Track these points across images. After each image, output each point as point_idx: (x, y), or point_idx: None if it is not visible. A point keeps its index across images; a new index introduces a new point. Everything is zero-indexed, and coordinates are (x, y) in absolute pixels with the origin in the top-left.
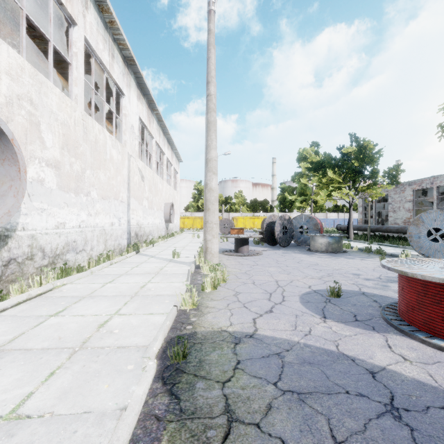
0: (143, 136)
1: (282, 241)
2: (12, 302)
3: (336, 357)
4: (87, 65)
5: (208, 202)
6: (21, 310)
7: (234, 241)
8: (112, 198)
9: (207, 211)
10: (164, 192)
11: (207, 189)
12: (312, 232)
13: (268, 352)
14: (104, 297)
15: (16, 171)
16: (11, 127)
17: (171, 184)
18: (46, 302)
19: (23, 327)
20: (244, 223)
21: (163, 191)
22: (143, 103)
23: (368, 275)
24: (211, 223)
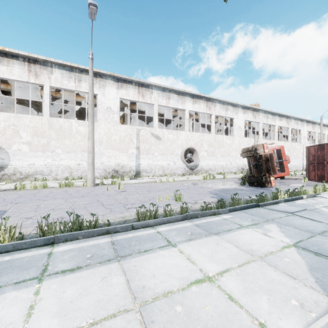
0: None
1: None
2: None
3: None
4: None
5: None
6: None
7: None
8: (297, 158)
9: None
10: None
11: None
12: None
13: None
14: None
15: None
16: None
17: None
18: None
19: None
20: None
21: None
22: (309, 125)
23: None
24: None
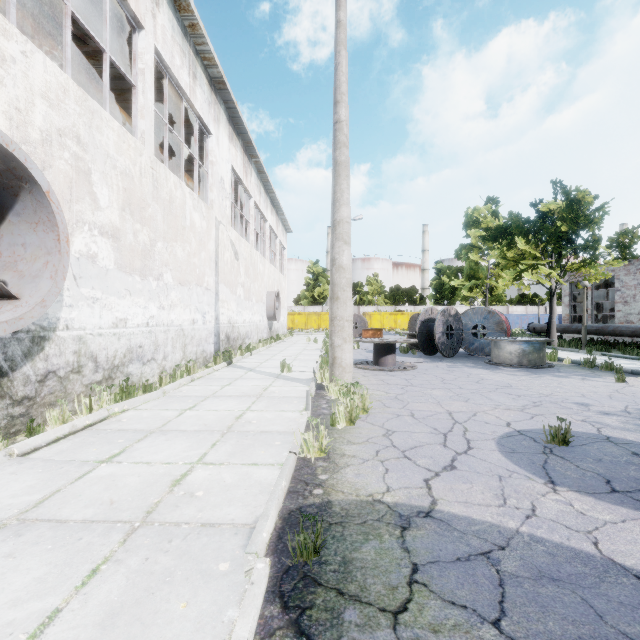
0: (236, 196)
1: (445, 349)
2: (48, 437)
3: (603, 569)
4: (159, 94)
5: (336, 287)
6: (60, 450)
7: (369, 348)
8: (194, 283)
9: (335, 301)
10: (266, 276)
11: (335, 266)
12: (493, 335)
13: (467, 549)
14: (181, 432)
15: (54, 240)
16: (49, 177)
17: (276, 265)
18: (97, 438)
19: (59, 479)
20: (381, 322)
21: (265, 274)
22: (238, 146)
23: (603, 406)
24: (342, 319)
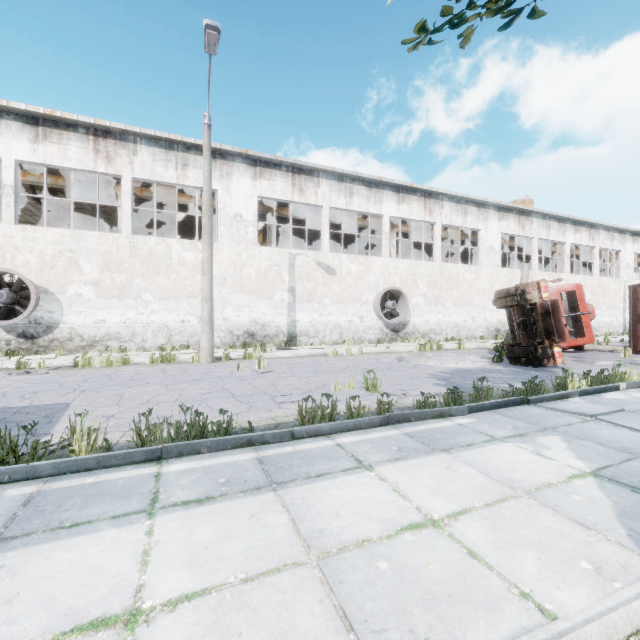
0: None
1: None
2: None
3: None
4: None
5: None
6: None
7: None
8: (612, 308)
9: None
10: None
11: None
12: None
13: None
14: None
15: None
16: None
17: None
18: None
19: None
20: None
21: None
22: (639, 240)
23: None
24: None
